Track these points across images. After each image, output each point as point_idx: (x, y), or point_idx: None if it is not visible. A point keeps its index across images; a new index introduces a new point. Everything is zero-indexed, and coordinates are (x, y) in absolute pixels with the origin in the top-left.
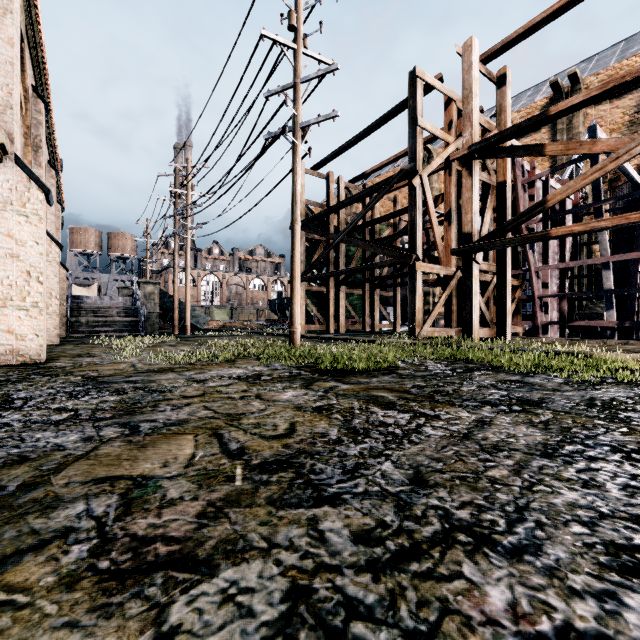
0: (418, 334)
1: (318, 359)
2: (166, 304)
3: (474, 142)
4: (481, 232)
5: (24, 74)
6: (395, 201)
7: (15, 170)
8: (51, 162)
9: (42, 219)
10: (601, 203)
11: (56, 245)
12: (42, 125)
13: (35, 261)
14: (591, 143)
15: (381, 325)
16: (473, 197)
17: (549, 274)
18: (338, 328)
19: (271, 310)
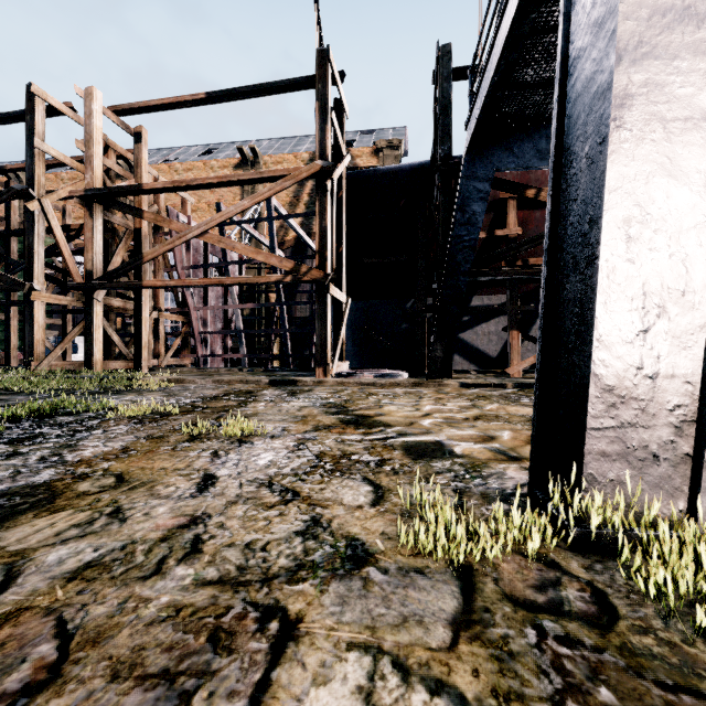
0: (36, 368)
1: None
2: None
3: (96, 186)
4: (106, 271)
5: None
6: (65, 212)
7: None
8: None
9: None
10: (226, 264)
11: None
12: None
13: None
14: (170, 221)
15: None
16: (94, 238)
17: (209, 314)
18: None
19: None
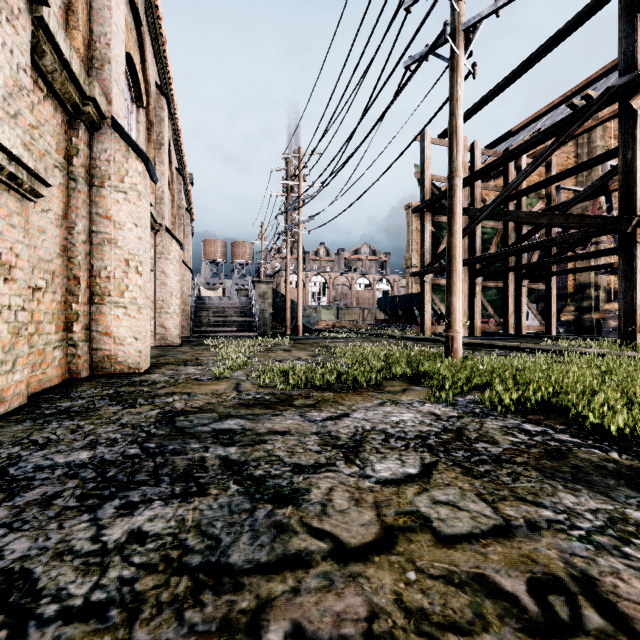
0: None
1: (551, 396)
2: (278, 304)
3: None
4: None
5: (145, 64)
6: (549, 165)
7: (113, 137)
8: (180, 171)
9: (141, 195)
10: None
11: (176, 243)
12: (164, 121)
13: (134, 247)
14: None
15: (529, 326)
16: None
17: None
18: (472, 330)
19: (381, 309)
